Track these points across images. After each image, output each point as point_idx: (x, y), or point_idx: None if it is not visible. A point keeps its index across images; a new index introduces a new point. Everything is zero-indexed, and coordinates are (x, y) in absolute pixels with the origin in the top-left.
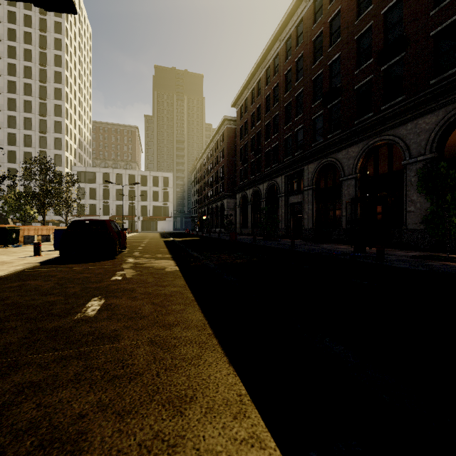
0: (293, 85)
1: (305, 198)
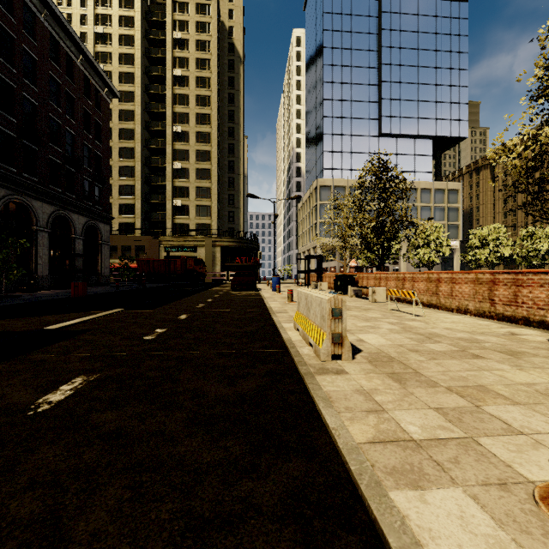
0: None
1: None
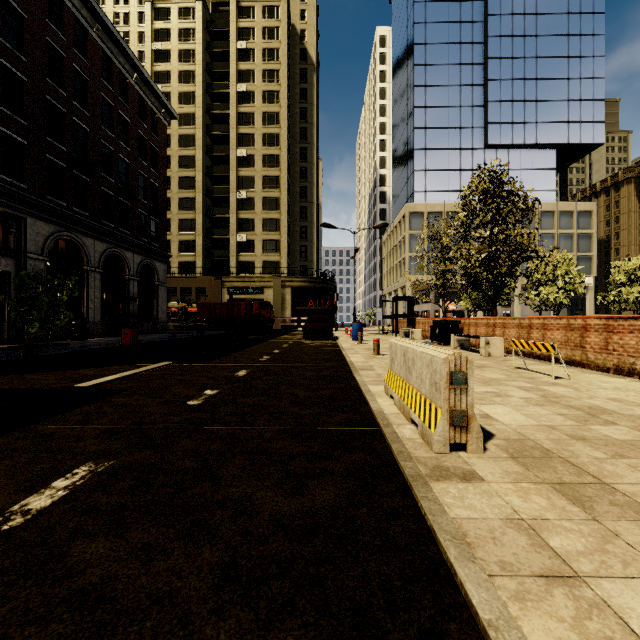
0: None
1: (30, 271)
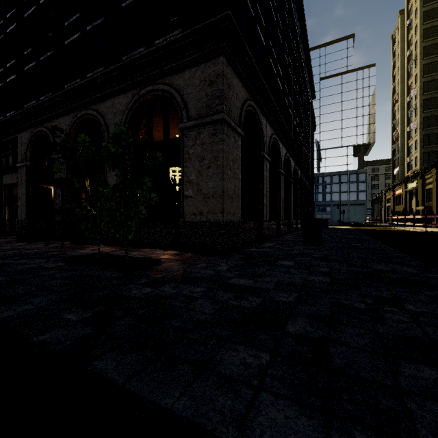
0: (5, 15)
1: (18, 178)
